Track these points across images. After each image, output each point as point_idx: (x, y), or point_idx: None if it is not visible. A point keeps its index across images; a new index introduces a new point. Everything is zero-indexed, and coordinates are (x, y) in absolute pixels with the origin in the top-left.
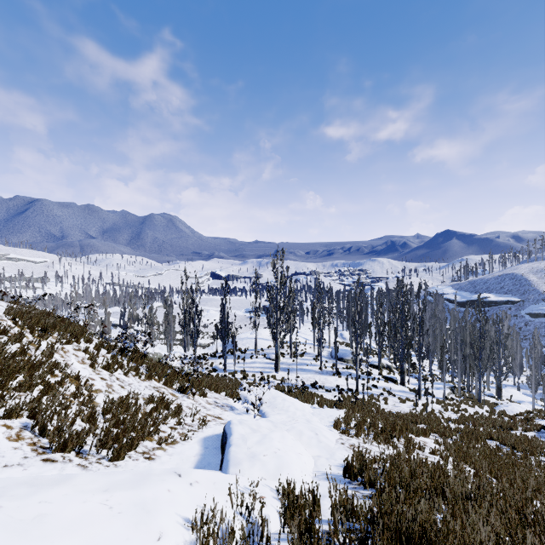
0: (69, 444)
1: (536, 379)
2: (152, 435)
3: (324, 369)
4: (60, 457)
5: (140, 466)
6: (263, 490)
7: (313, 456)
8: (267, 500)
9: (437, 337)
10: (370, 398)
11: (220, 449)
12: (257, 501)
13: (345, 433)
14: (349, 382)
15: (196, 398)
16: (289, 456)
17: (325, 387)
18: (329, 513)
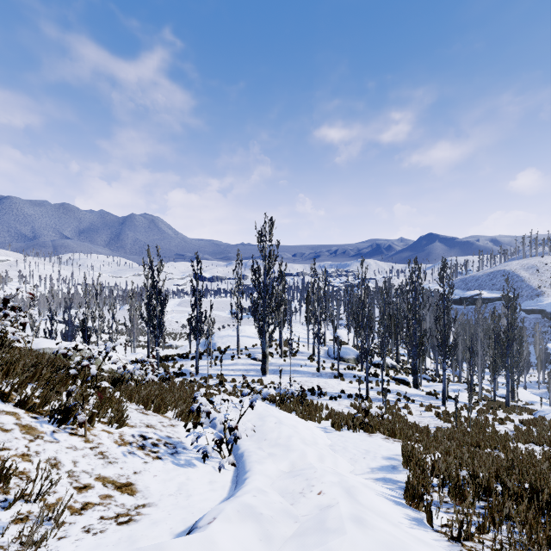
0: None
1: None
2: None
3: (321, 370)
4: None
5: None
6: None
7: None
8: None
9: None
10: (388, 407)
11: None
12: None
13: (466, 538)
14: (355, 386)
15: (94, 433)
16: None
17: (327, 394)
18: None
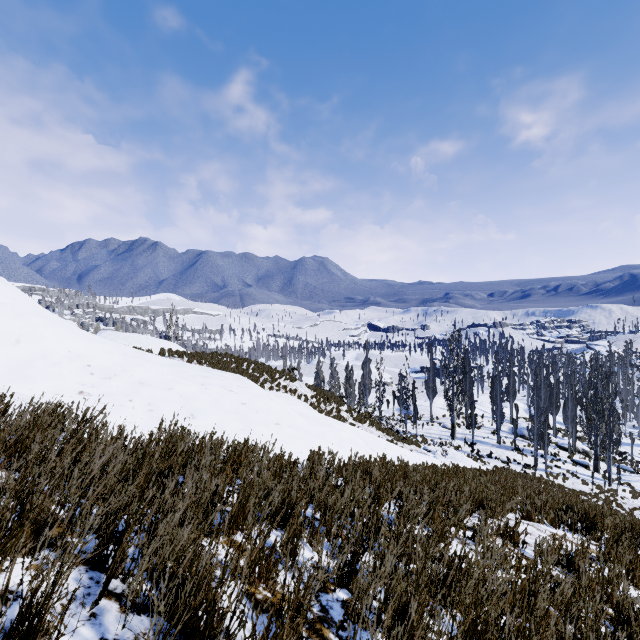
0: None
1: None
2: None
3: (502, 443)
4: None
5: None
6: None
7: None
8: None
9: None
10: (546, 474)
11: None
12: None
13: None
14: (528, 459)
15: (405, 445)
16: None
17: (501, 459)
18: None
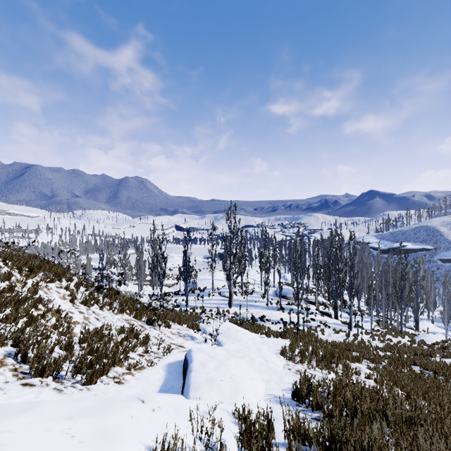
0: (47, 369)
1: (449, 313)
2: (122, 361)
3: (269, 305)
4: (38, 382)
5: (110, 389)
6: (221, 414)
7: (264, 381)
8: (225, 424)
9: (364, 279)
10: (309, 330)
11: (182, 374)
12: (216, 426)
13: (291, 359)
14: (291, 316)
15: (161, 329)
16: (244, 380)
17: (271, 320)
18: (282, 435)
